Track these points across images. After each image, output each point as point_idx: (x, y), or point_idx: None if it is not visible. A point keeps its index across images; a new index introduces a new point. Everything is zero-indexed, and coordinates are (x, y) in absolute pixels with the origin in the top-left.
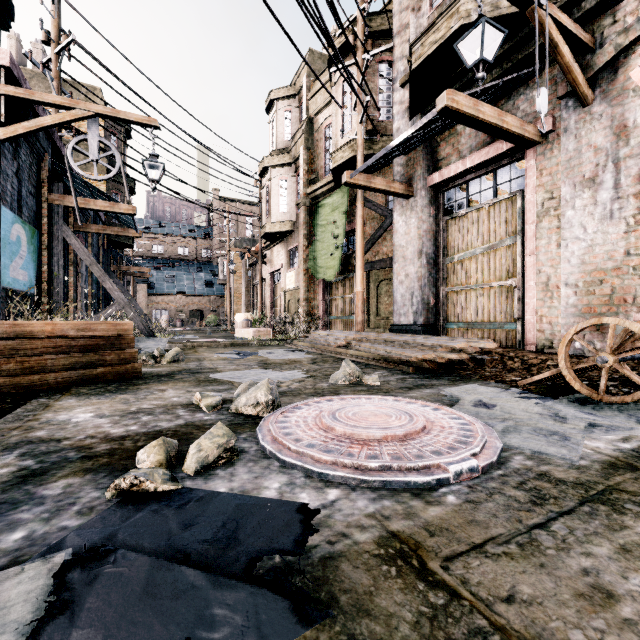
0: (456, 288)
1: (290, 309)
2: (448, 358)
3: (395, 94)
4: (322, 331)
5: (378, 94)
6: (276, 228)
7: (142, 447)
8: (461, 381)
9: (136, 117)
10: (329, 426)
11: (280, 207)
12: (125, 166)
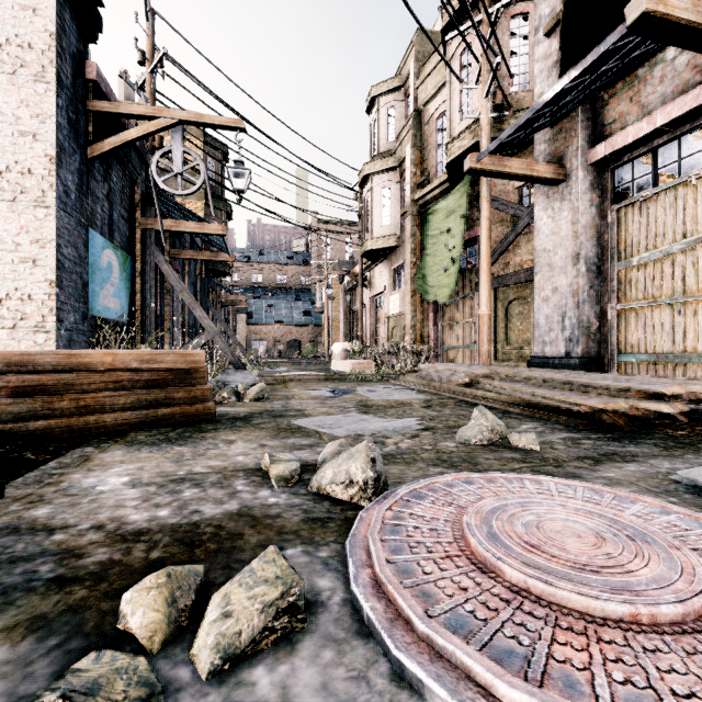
0: (635, 304)
1: (394, 338)
2: (646, 409)
3: (536, 48)
4: (435, 364)
5: (509, 59)
6: (378, 244)
7: (153, 564)
8: (682, 450)
9: (220, 120)
10: (487, 558)
11: (383, 220)
12: (222, 191)
